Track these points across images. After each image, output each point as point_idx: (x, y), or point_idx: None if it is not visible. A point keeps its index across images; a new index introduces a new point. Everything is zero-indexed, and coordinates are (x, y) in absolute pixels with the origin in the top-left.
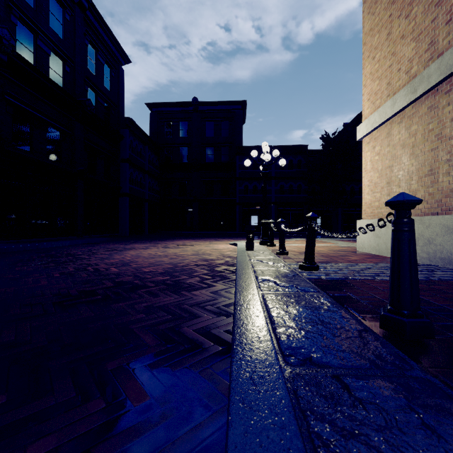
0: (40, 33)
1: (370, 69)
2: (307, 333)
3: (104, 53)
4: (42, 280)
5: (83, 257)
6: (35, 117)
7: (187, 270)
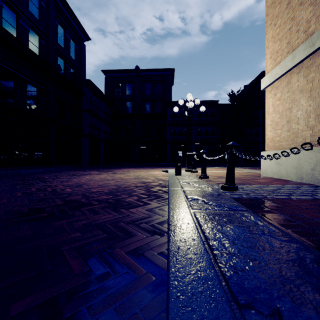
0: (21, 14)
1: (272, 34)
2: (255, 263)
3: (70, 32)
4: (3, 199)
5: (47, 181)
6: (18, 76)
7: (127, 190)
